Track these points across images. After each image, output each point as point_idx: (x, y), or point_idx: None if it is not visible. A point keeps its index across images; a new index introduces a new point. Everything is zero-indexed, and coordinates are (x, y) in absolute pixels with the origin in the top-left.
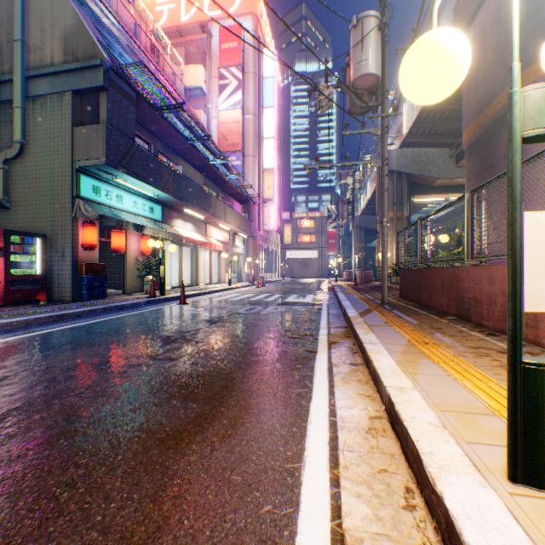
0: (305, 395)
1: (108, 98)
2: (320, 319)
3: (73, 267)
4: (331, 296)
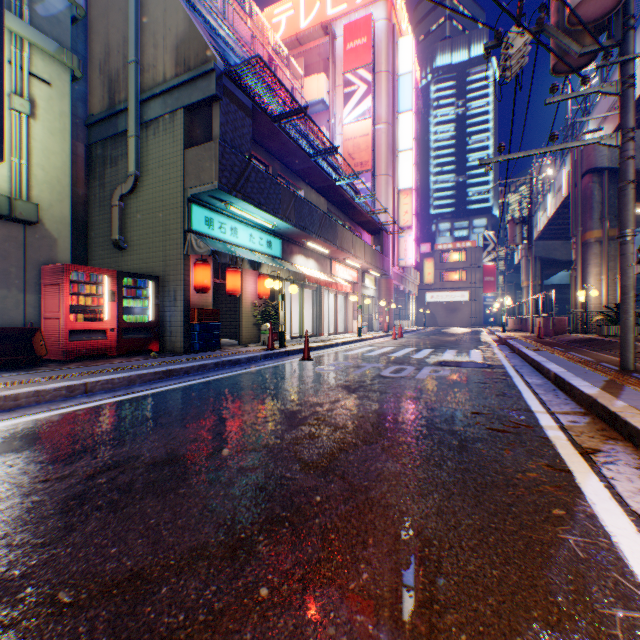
0: None
1: (221, 109)
2: (521, 394)
3: (184, 313)
4: (509, 354)
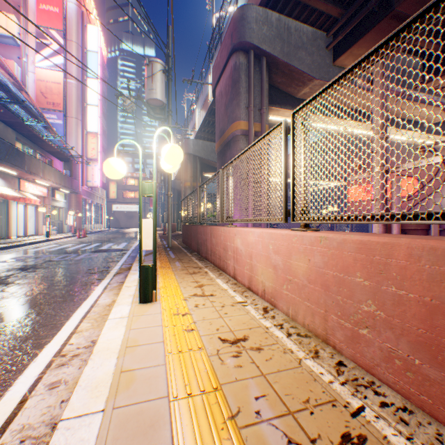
0: (84, 299)
1: None
2: (120, 260)
3: None
4: None
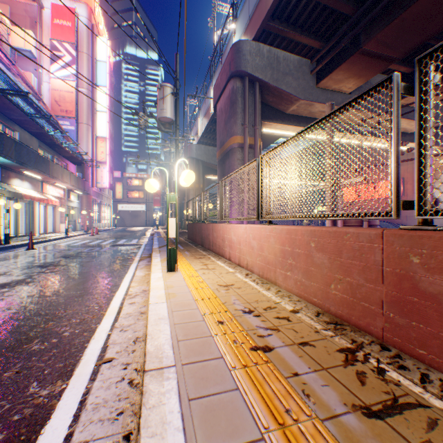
0: (125, 273)
1: None
2: (139, 252)
3: None
4: (150, 240)
